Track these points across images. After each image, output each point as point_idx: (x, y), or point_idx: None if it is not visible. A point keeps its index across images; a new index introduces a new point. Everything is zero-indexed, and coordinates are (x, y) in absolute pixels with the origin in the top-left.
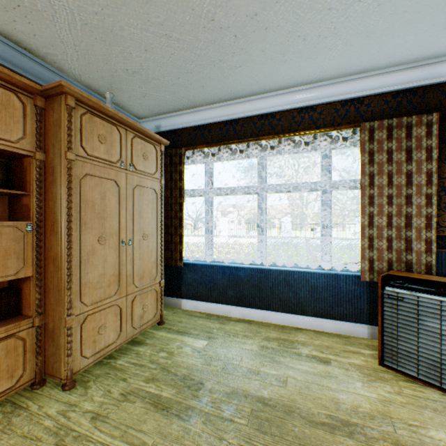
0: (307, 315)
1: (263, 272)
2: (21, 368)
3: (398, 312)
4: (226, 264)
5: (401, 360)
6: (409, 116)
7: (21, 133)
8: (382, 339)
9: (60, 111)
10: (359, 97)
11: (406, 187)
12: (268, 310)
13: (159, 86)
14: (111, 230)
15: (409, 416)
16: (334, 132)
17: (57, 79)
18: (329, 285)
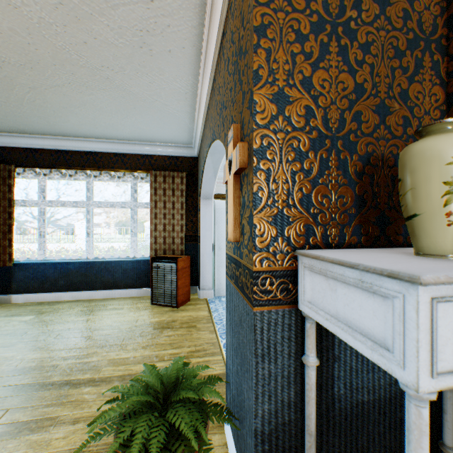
0: (121, 288)
1: (90, 263)
2: None
3: (158, 274)
4: (58, 261)
5: (159, 298)
6: (176, 171)
7: None
8: (152, 290)
9: None
10: (151, 154)
11: (173, 209)
12: (94, 290)
13: None
14: None
15: (148, 317)
16: (138, 172)
17: None
18: (135, 267)
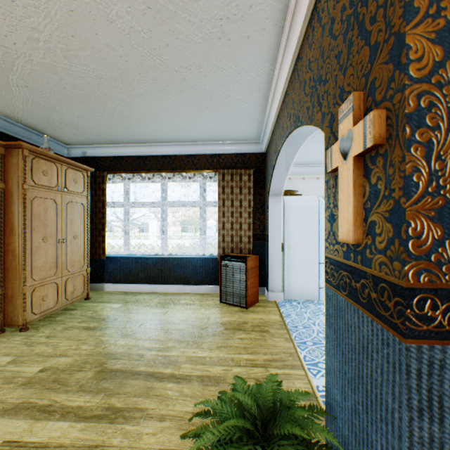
0: (191, 284)
1: (164, 259)
2: None
3: (227, 273)
4: (139, 256)
5: (227, 297)
6: (243, 168)
7: None
8: (221, 288)
9: (18, 158)
10: (219, 153)
11: (240, 207)
12: (168, 284)
13: (87, 132)
14: (51, 232)
15: (218, 316)
16: (206, 172)
17: (2, 122)
18: (203, 265)
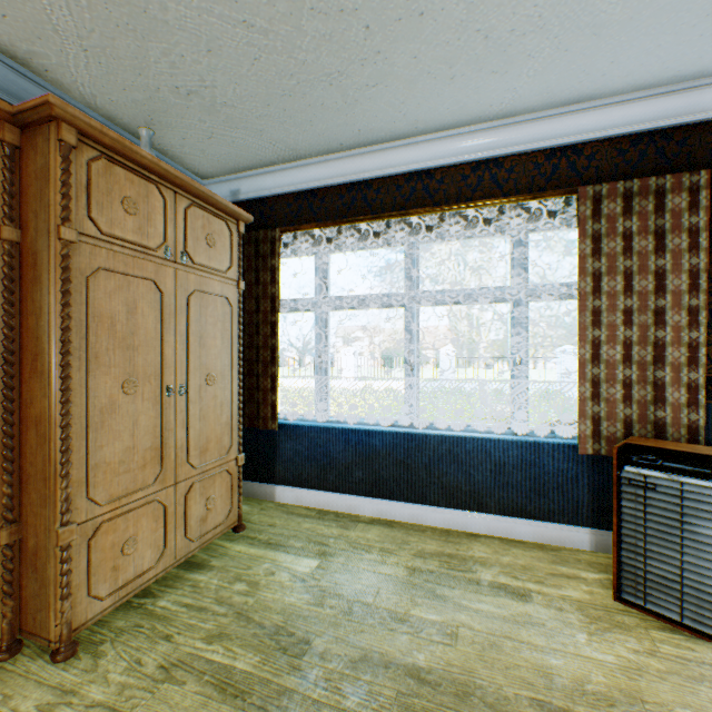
0: (488, 512)
1: (414, 439)
2: None
3: (648, 510)
4: (350, 426)
5: (651, 592)
6: (659, 175)
7: None
8: (618, 555)
9: (47, 152)
10: (575, 143)
11: (655, 295)
12: (422, 504)
13: (236, 120)
14: (146, 368)
15: (675, 698)
16: (534, 202)
17: None
18: (525, 461)
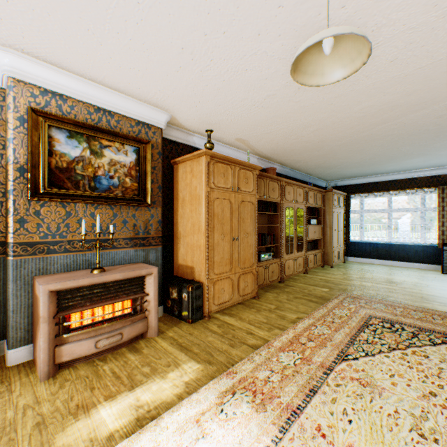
0: (412, 262)
1: (390, 245)
2: (321, 261)
3: None
4: (371, 242)
5: None
6: None
7: (321, 203)
8: (441, 264)
9: (329, 196)
10: (437, 175)
11: None
12: (393, 261)
13: (345, 175)
14: (336, 227)
15: (442, 277)
16: (426, 188)
17: (311, 179)
18: (423, 250)
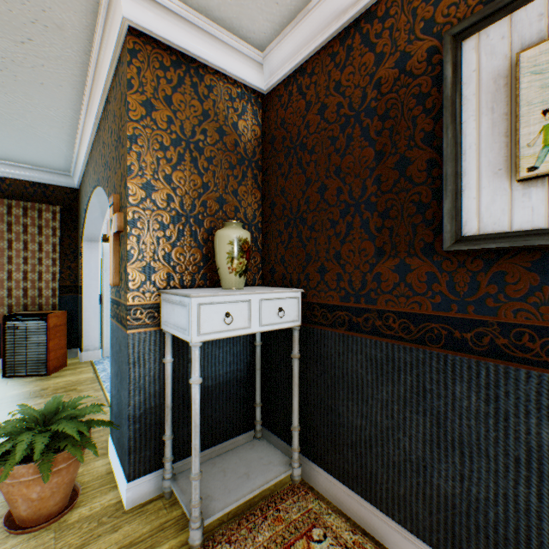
0: None
1: None
2: None
3: (17, 337)
4: None
5: (18, 368)
6: (45, 202)
7: None
8: (6, 359)
9: None
10: (2, 176)
11: (40, 252)
12: None
13: None
14: None
15: (0, 392)
16: None
17: None
18: None
